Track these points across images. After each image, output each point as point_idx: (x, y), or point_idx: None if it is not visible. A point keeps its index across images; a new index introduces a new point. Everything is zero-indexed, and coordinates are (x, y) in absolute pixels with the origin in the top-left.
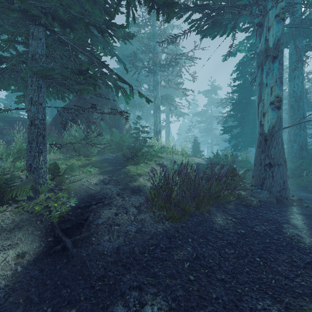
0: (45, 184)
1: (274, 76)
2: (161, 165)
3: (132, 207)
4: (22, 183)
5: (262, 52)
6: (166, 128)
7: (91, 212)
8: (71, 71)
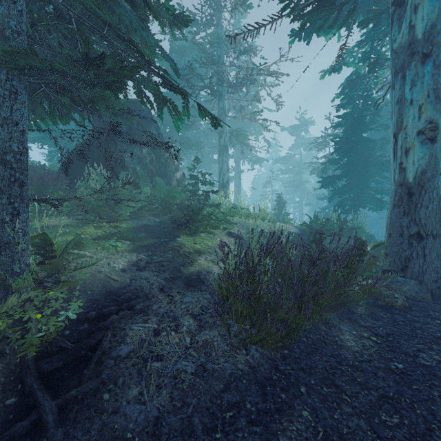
0: (24, 273)
1: (424, 87)
2: (233, 235)
3: (187, 317)
4: None
5: (403, 48)
6: (235, 180)
7: (108, 329)
8: (70, 58)
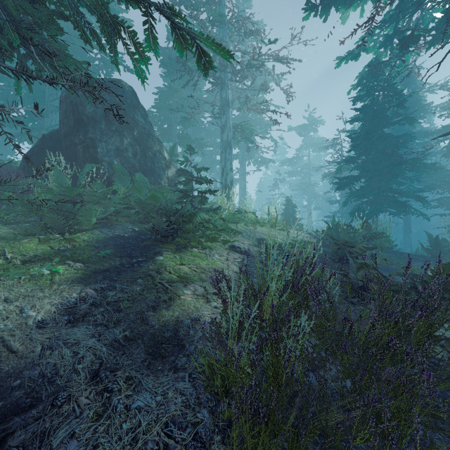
0: None
1: None
2: (236, 249)
3: None
4: None
5: None
6: (240, 182)
7: None
8: None
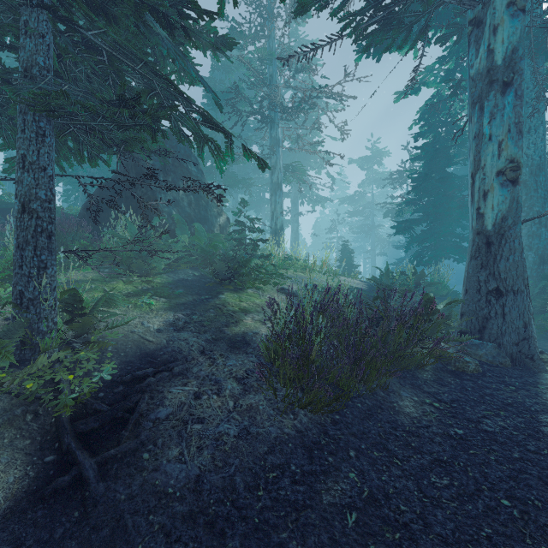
0: (52, 332)
1: (505, 120)
2: (285, 291)
3: (230, 381)
4: (1, 332)
5: (480, 75)
6: (292, 224)
7: (145, 392)
8: (104, 100)
